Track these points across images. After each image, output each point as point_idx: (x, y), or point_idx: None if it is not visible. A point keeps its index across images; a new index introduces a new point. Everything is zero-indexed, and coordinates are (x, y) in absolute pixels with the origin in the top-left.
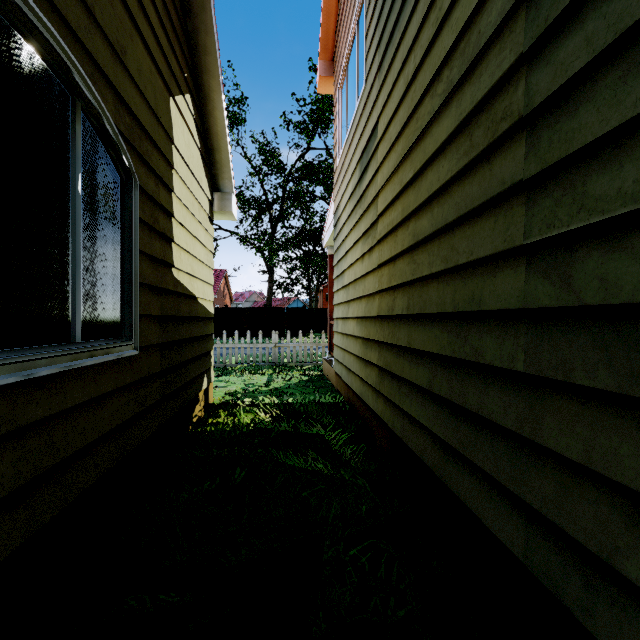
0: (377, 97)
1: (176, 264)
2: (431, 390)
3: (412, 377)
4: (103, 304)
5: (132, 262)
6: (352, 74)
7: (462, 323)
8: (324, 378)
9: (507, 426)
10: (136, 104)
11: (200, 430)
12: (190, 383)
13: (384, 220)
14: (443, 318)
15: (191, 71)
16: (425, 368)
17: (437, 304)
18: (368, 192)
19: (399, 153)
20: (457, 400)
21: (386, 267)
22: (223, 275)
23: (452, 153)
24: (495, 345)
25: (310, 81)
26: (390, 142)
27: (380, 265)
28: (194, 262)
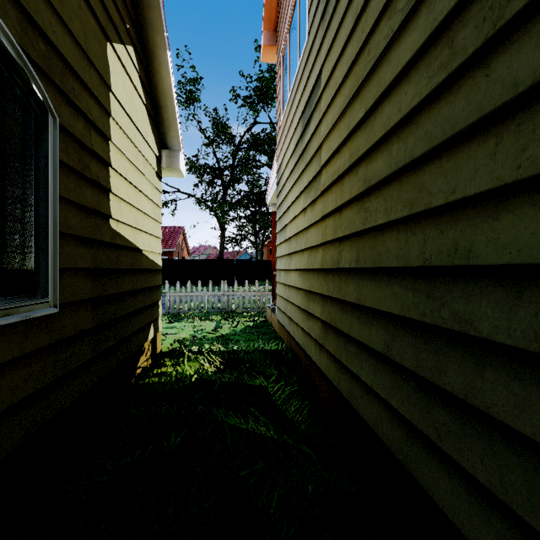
0: (320, 46)
1: (114, 215)
2: (389, 356)
3: (363, 337)
4: (5, 256)
5: (48, 209)
6: (294, 36)
7: (436, 280)
8: (268, 324)
9: (524, 431)
10: (56, 33)
11: (142, 383)
12: (133, 335)
13: (328, 170)
14: (406, 273)
15: (134, 25)
16: (380, 329)
17: (397, 257)
18: (311, 145)
19: (346, 95)
20: (429, 376)
21: (330, 218)
22: (181, 231)
23: (420, 73)
24: (498, 313)
25: (256, 60)
26: (335, 87)
27: (324, 217)
28: (138, 215)
